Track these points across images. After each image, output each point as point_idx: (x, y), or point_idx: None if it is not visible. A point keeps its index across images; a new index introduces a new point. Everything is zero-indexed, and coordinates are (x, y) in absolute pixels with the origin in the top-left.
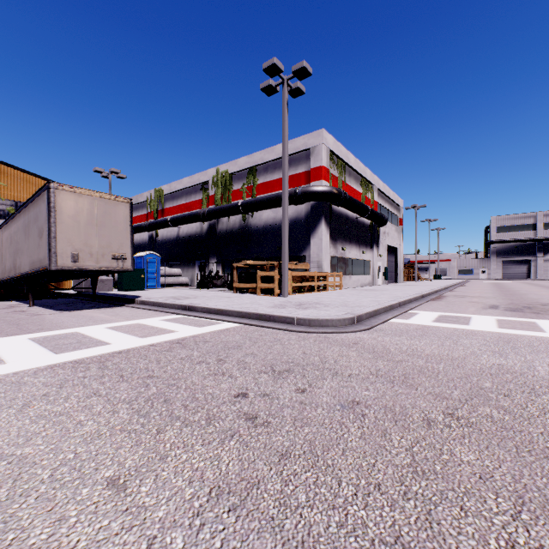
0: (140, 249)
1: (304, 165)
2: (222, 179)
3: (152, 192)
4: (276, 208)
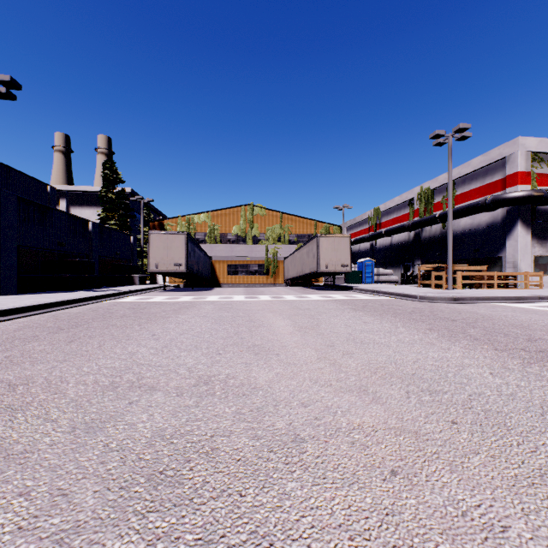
0: (363, 254)
1: (499, 173)
2: (425, 195)
3: (372, 211)
4: (473, 215)
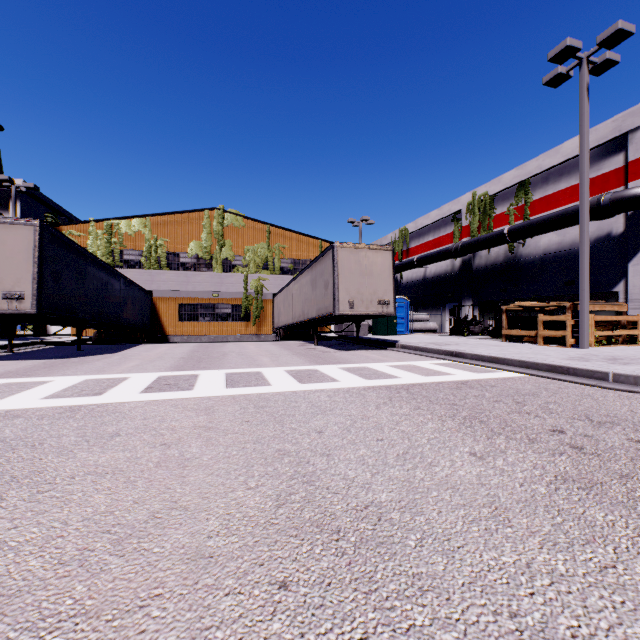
0: None
1: (613, 159)
2: (480, 204)
3: (396, 233)
4: (563, 229)
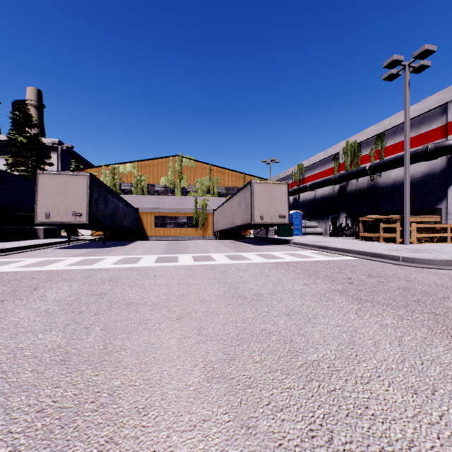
0: None
1: (438, 120)
2: (351, 149)
3: (295, 167)
4: None
